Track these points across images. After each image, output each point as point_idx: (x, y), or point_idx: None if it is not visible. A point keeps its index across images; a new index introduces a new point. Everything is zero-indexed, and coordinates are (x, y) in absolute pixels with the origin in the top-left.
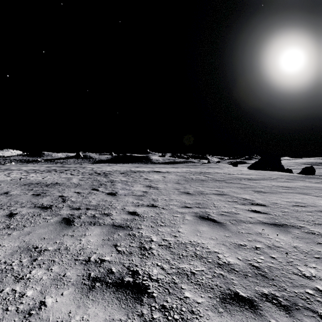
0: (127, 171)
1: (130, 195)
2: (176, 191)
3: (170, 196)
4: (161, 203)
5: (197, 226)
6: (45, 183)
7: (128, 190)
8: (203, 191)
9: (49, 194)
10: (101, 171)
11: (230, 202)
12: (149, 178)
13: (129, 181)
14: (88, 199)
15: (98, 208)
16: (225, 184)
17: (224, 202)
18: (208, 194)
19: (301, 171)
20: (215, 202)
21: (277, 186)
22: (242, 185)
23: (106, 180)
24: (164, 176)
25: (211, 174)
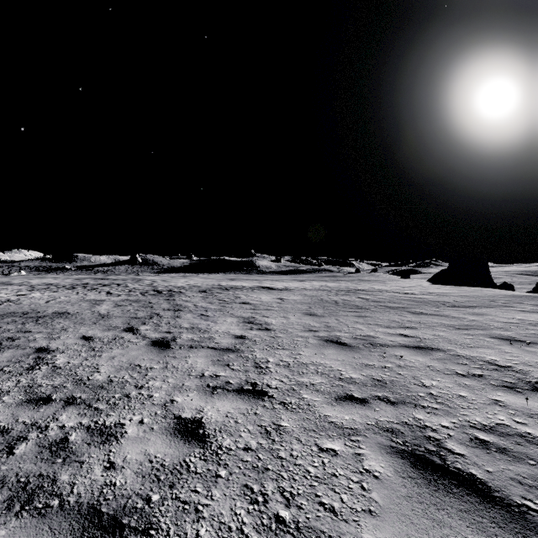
0: (212, 288)
1: (201, 349)
2: (310, 336)
3: (299, 354)
4: (276, 380)
5: (434, 536)
6: (40, 314)
7: (201, 332)
8: (374, 338)
9: (19, 343)
10: (167, 287)
11: (463, 376)
12: (252, 301)
13: (210, 309)
14: (98, 360)
15: (99, 399)
16: (412, 318)
17: (448, 376)
18: (390, 347)
19: (535, 287)
20: (423, 376)
21: (536, 325)
22: (453, 321)
23: (166, 307)
24: (280, 298)
25: (369, 293)
